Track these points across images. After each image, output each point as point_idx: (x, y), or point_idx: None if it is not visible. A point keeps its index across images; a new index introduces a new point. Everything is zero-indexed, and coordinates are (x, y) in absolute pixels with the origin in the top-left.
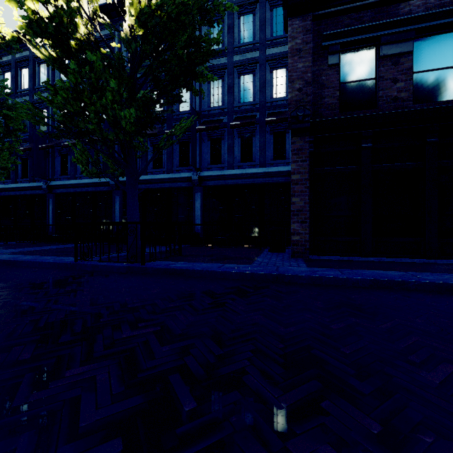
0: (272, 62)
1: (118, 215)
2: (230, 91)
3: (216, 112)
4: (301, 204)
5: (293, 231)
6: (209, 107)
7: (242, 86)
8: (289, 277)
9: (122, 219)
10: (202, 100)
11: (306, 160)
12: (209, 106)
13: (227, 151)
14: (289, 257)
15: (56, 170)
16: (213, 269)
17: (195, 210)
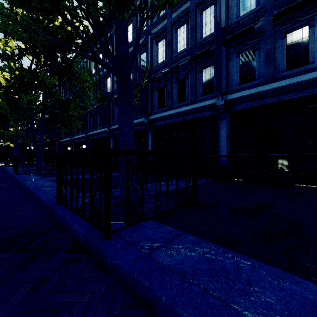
0: None
1: (150, 149)
2: None
3: (247, 19)
4: None
5: None
6: (238, 17)
7: None
8: None
9: None
10: (228, 14)
11: None
12: (237, 16)
13: (264, 61)
14: None
15: (114, 118)
16: None
17: (219, 140)
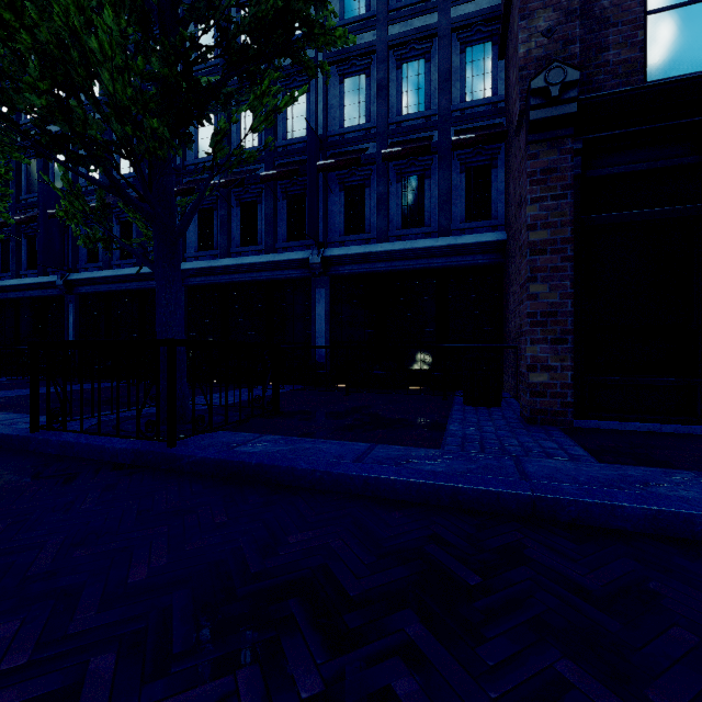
0: (463, 31)
1: None
2: (381, 94)
3: (354, 136)
4: (554, 298)
5: (532, 361)
6: (342, 128)
7: (404, 84)
8: (576, 507)
9: (187, 337)
10: (328, 116)
11: (564, 194)
12: (341, 126)
13: (376, 209)
14: (521, 421)
15: (80, 254)
16: (343, 467)
17: (315, 321)
